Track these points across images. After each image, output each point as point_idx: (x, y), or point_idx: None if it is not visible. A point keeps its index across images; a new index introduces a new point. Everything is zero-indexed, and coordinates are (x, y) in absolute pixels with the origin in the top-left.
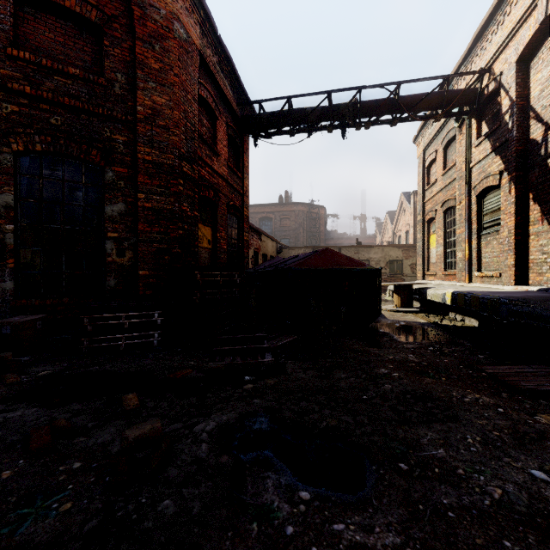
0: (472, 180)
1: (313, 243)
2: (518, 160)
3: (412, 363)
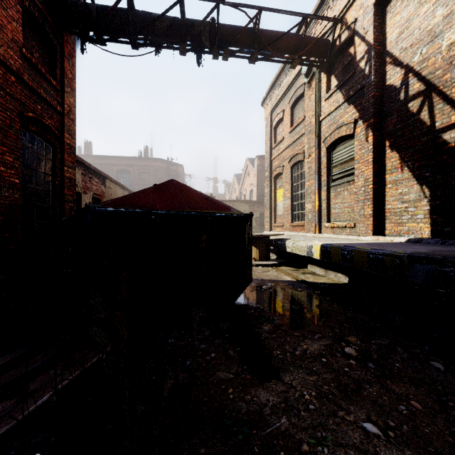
0: (321, 133)
1: None
2: (376, 106)
3: None
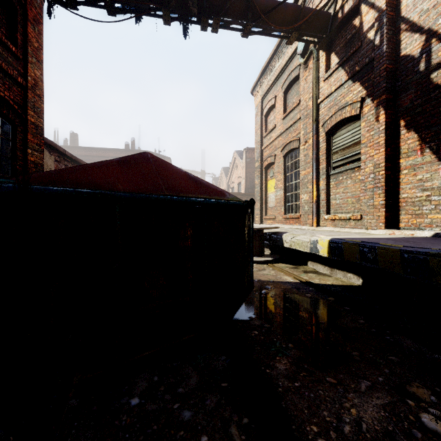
0: (320, 116)
1: None
2: (388, 80)
3: None
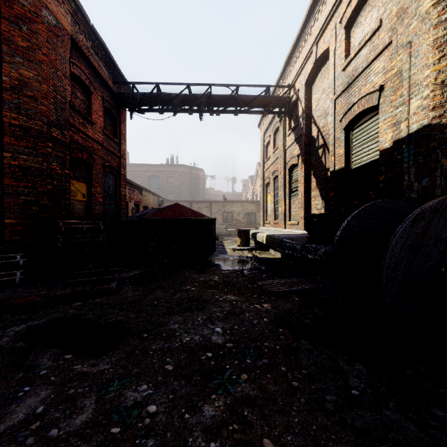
0: (286, 158)
1: (193, 198)
2: (306, 148)
3: (213, 281)
